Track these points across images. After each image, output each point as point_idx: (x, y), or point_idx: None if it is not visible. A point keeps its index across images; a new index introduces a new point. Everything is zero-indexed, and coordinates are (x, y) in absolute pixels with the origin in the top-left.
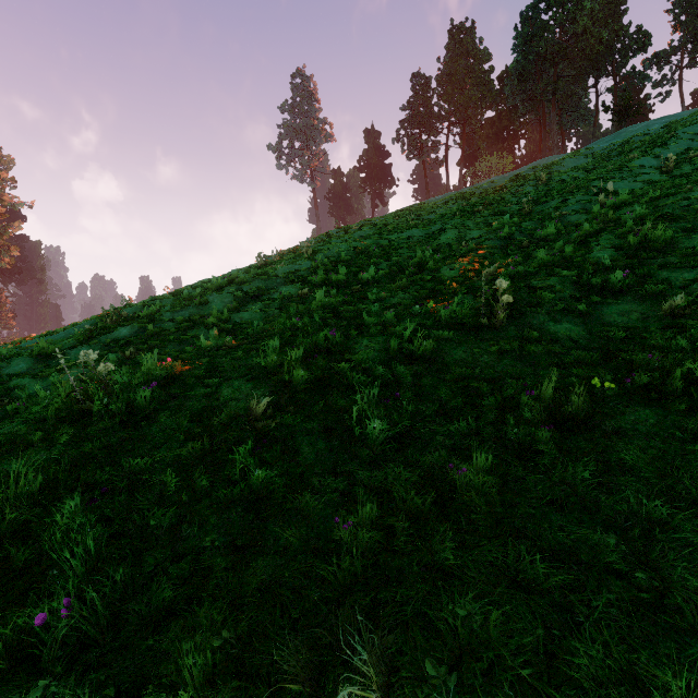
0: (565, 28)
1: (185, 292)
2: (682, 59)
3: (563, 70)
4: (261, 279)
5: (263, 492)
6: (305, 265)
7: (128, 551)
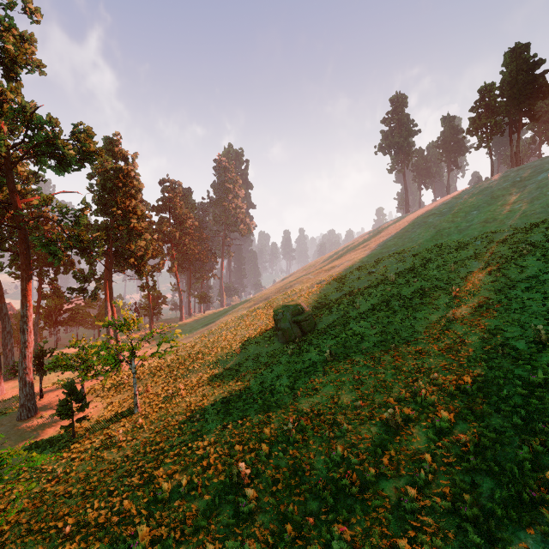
0: None
1: (376, 259)
2: None
3: None
4: (399, 255)
5: (418, 287)
6: (412, 249)
7: (406, 290)
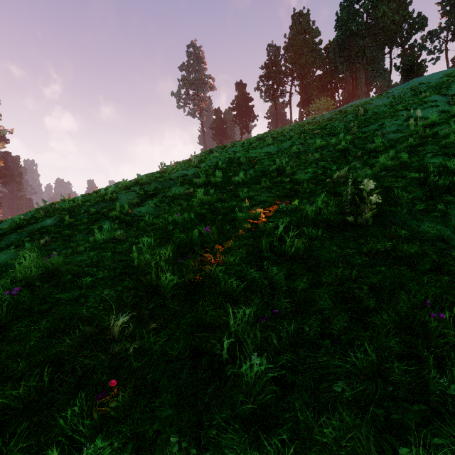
0: (370, 14)
1: (102, 191)
2: (447, 35)
3: (368, 42)
4: (158, 181)
5: None
6: (192, 171)
7: None
